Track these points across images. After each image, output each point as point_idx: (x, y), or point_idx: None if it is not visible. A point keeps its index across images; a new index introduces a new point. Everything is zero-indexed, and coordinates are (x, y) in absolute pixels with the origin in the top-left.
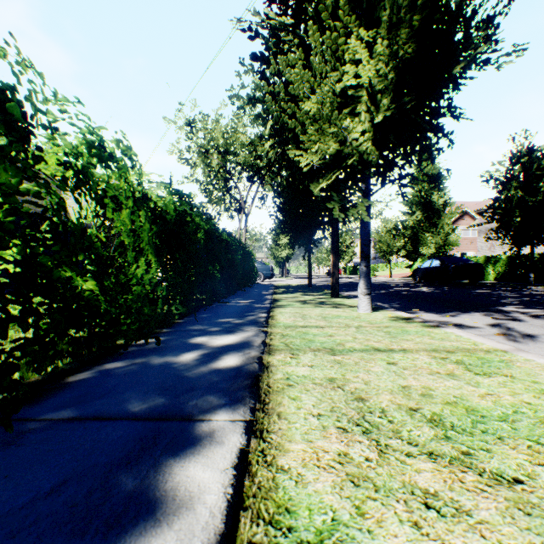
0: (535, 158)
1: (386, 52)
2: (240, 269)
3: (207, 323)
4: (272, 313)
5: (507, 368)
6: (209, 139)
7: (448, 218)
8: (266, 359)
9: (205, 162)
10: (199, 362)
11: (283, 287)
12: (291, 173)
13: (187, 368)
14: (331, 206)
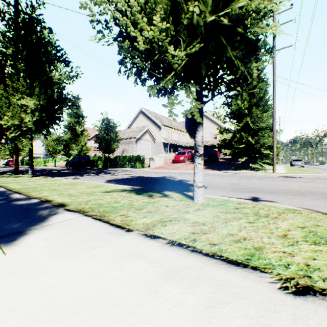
0: (109, 123)
1: (37, 102)
2: None
3: None
4: None
5: (60, 180)
6: None
7: (84, 138)
8: None
9: None
10: None
11: None
12: None
13: None
14: (17, 142)
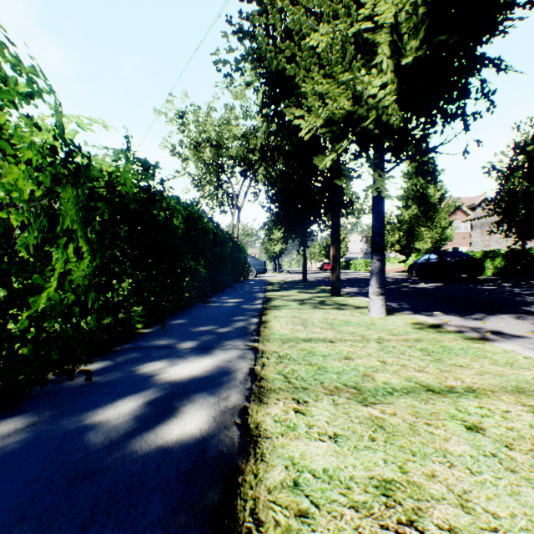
0: None
1: None
2: (230, 263)
3: (180, 334)
4: (264, 317)
5: None
6: (201, 132)
7: (444, 211)
8: (254, 417)
9: (196, 155)
10: (136, 424)
11: (276, 283)
12: (285, 162)
13: (107, 444)
14: (341, 182)
